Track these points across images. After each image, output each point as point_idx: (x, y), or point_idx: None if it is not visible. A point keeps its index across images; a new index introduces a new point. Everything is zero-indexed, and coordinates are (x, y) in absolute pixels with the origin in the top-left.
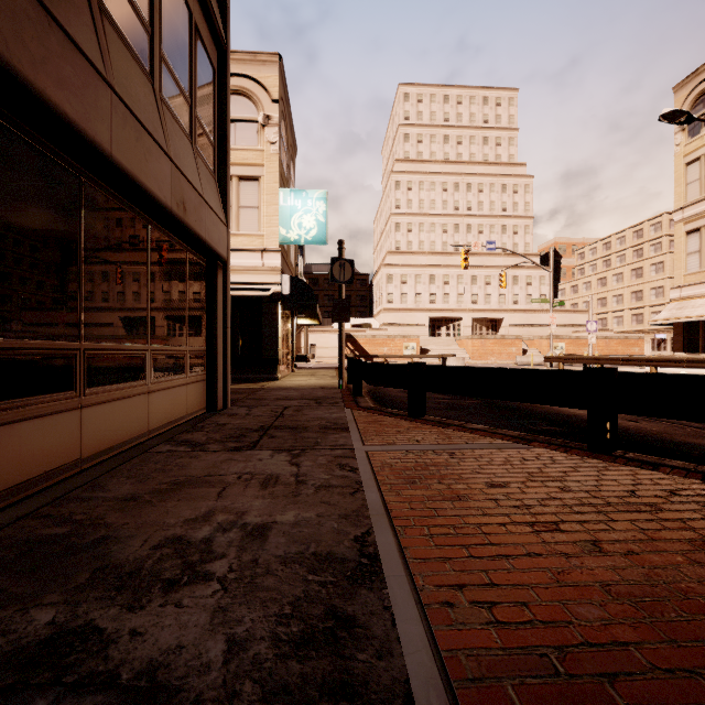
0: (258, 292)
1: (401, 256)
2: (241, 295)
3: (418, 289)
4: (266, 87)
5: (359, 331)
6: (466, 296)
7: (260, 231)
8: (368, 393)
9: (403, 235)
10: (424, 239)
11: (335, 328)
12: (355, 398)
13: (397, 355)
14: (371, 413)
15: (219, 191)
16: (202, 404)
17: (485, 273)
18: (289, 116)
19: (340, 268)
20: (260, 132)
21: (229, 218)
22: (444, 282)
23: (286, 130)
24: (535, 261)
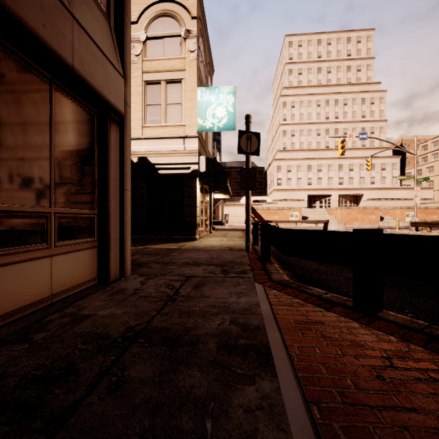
0: (181, 170)
1: (287, 153)
2: (168, 173)
3: (299, 175)
4: (186, 8)
5: (258, 204)
6: (334, 179)
7: (182, 122)
8: (272, 254)
9: (288, 138)
10: (303, 141)
11: (241, 203)
12: (263, 264)
13: (285, 221)
14: (293, 297)
15: (116, 39)
16: (88, 276)
17: (349, 163)
18: (206, 38)
19: (247, 140)
20: (182, 44)
21: (128, 71)
22: (318, 170)
23: (204, 48)
24: (388, 152)
